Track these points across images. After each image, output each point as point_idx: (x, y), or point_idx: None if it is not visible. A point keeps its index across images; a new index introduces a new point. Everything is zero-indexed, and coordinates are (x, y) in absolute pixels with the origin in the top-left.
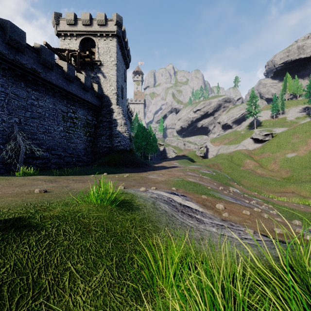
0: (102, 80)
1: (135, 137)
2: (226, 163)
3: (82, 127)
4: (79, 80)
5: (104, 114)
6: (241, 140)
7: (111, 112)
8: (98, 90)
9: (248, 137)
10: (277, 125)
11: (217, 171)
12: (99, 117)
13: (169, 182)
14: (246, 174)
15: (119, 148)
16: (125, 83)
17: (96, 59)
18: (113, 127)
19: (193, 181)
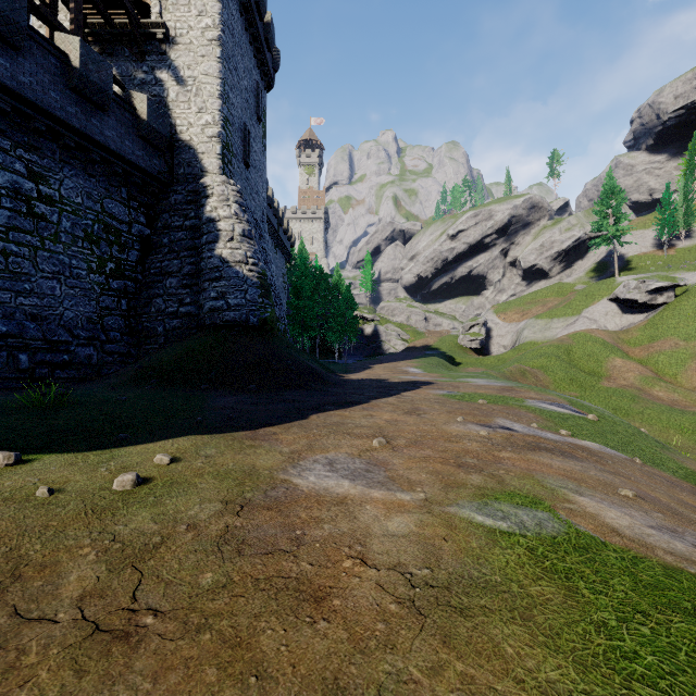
0: (173, 92)
1: (294, 295)
2: (557, 368)
3: (80, 239)
4: (57, 53)
5: (176, 206)
6: (584, 306)
7: (200, 196)
8: (150, 114)
9: (603, 297)
10: (681, 265)
11: (584, 404)
12: (161, 216)
13: (519, 690)
14: (626, 402)
15: (222, 319)
16: (259, 127)
17: (152, 21)
18: (204, 244)
19: (662, 541)
